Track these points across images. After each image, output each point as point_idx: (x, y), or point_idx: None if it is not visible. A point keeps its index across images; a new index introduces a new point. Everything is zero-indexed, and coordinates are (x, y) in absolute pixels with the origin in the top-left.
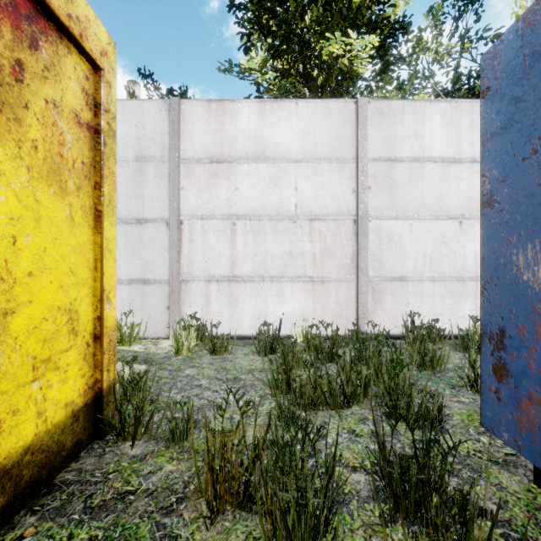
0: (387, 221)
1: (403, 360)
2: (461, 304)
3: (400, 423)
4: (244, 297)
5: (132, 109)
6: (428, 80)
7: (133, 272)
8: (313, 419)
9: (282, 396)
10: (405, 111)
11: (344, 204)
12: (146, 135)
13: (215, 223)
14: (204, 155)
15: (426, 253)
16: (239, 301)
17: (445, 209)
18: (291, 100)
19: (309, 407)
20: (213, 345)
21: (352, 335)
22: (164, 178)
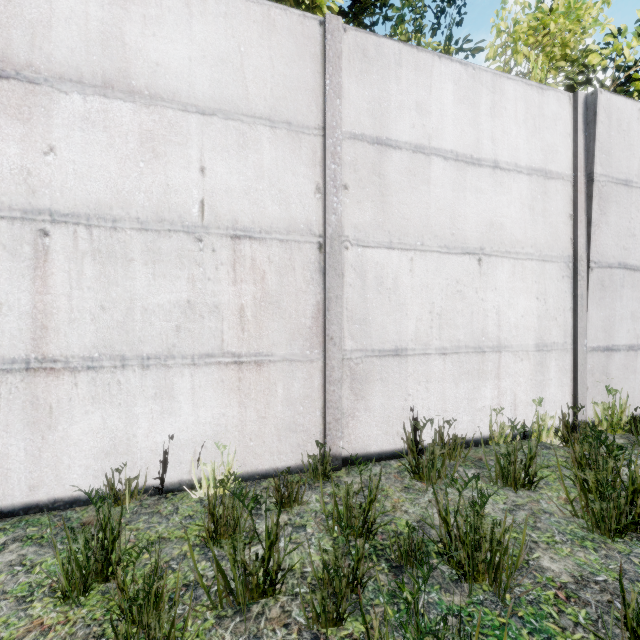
0: (375, 250)
1: None
2: (481, 390)
3: None
4: (73, 408)
5: None
6: None
7: None
8: None
9: None
10: (403, 62)
11: (301, 211)
12: None
13: None
14: None
15: (433, 308)
16: (58, 417)
17: (460, 237)
18: None
19: None
20: None
21: (316, 465)
22: None
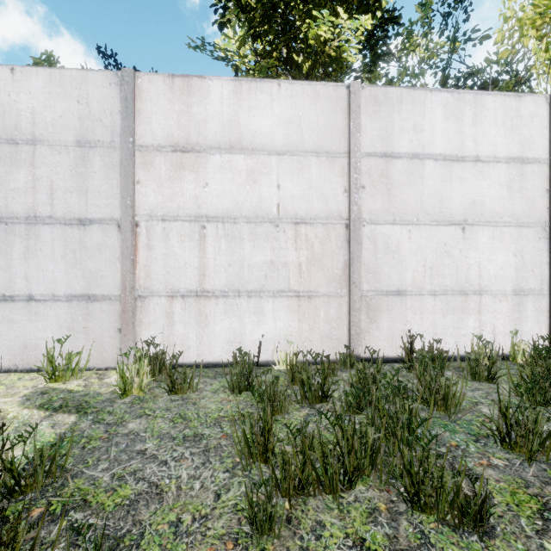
0: (383, 226)
1: (417, 408)
2: (464, 321)
3: (425, 516)
4: (216, 316)
5: (72, 80)
6: (419, 78)
7: (74, 286)
8: (301, 517)
9: (258, 467)
10: (403, 100)
11: (334, 205)
12: (91, 114)
13: (179, 226)
14: (166, 141)
15: (426, 263)
16: (210, 321)
17: (447, 213)
18: (272, 80)
19: (296, 491)
20: (172, 381)
21: (344, 359)
22: (114, 169)
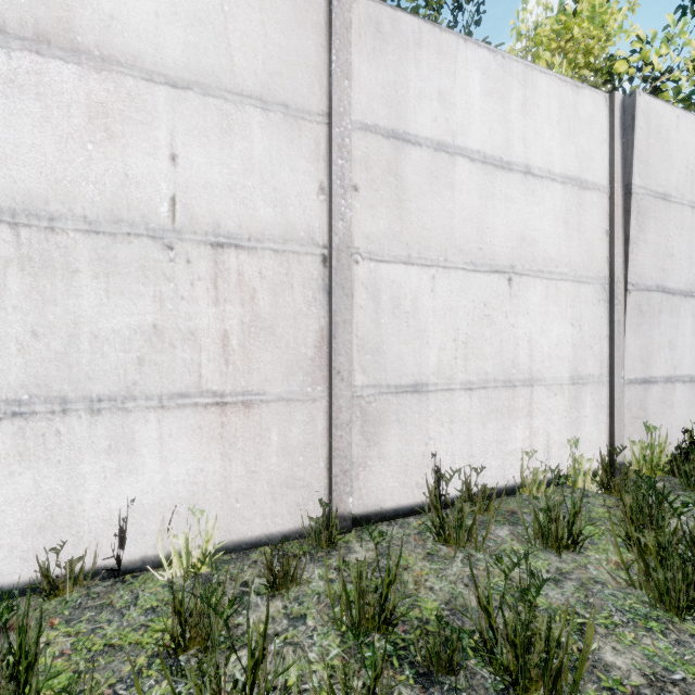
0: (391, 265)
1: None
2: (511, 430)
3: None
4: None
5: None
6: None
7: None
8: None
9: None
10: (423, 42)
11: (300, 216)
12: None
13: None
14: None
15: (458, 335)
16: None
17: (488, 252)
18: None
19: None
20: None
21: (320, 529)
22: None
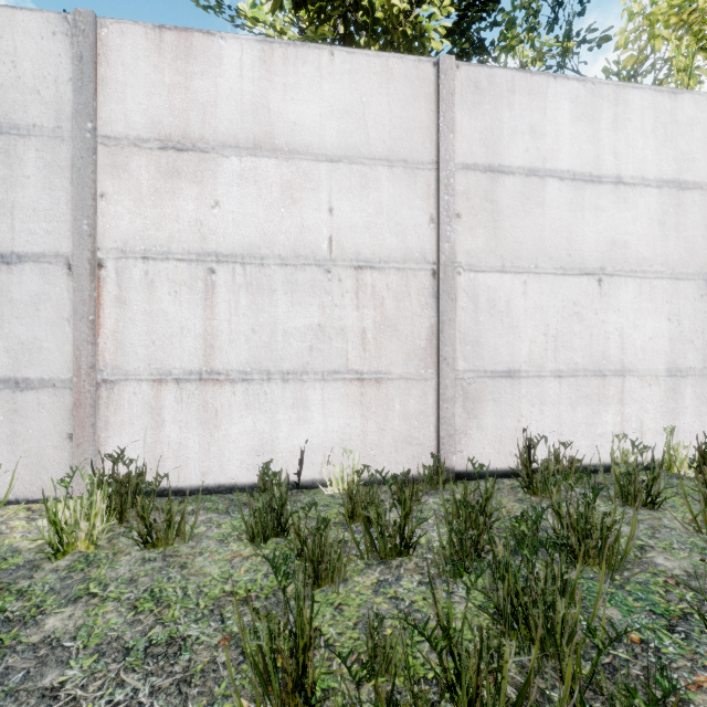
0: (487, 274)
1: (576, 579)
2: (601, 415)
3: None
4: (232, 412)
5: None
6: None
7: None
8: None
9: None
10: (516, 88)
11: (416, 241)
12: (21, 81)
13: (172, 268)
14: (150, 132)
15: (548, 330)
16: (222, 419)
17: (578, 257)
18: (321, 45)
19: None
20: (147, 526)
21: (431, 475)
22: (61, 173)
